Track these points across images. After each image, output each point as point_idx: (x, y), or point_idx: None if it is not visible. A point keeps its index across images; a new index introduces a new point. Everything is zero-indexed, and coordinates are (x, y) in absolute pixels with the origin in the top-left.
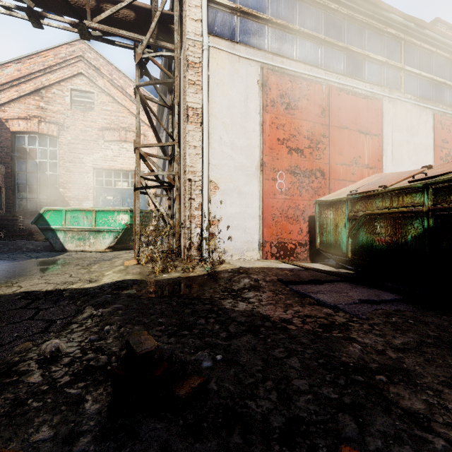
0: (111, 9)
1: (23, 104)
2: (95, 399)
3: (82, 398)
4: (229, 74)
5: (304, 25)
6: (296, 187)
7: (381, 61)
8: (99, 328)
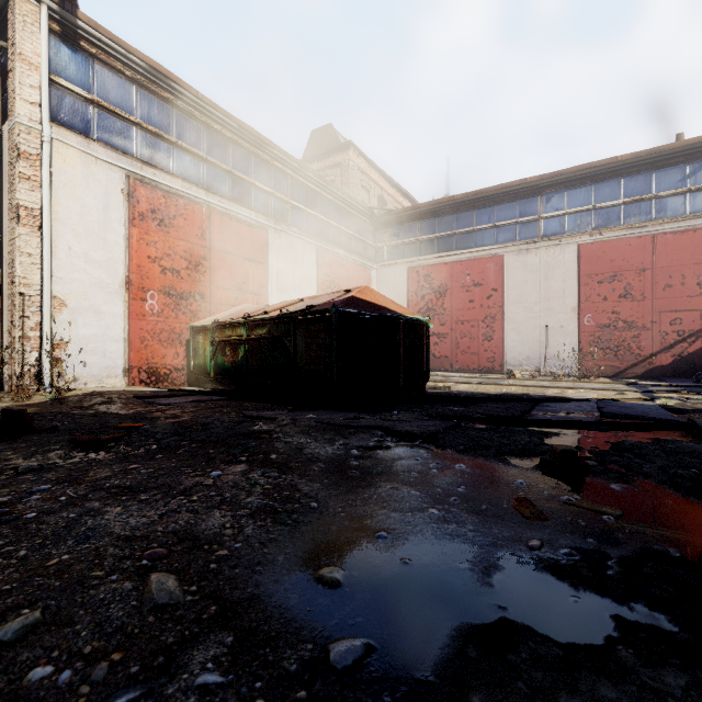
0: None
1: None
2: None
3: None
4: (83, 176)
5: (183, 138)
6: (171, 309)
7: (268, 192)
8: None
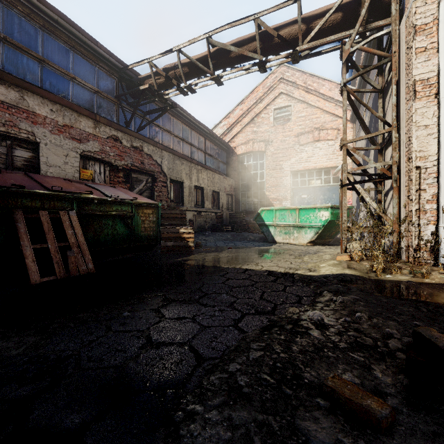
0: (320, 23)
1: (244, 133)
2: (382, 371)
3: (369, 366)
4: None
5: None
6: None
7: None
8: (347, 312)
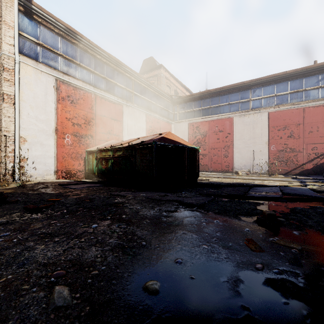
0: None
1: None
2: None
3: None
4: (35, 79)
5: (83, 62)
6: (77, 143)
7: (123, 87)
8: None
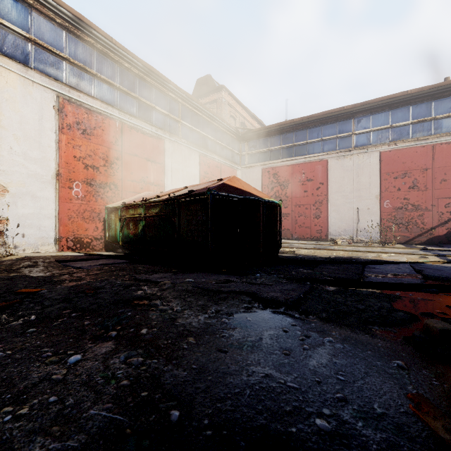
0: None
1: None
2: None
3: None
4: (22, 94)
5: (102, 72)
6: (92, 195)
7: (165, 113)
8: None
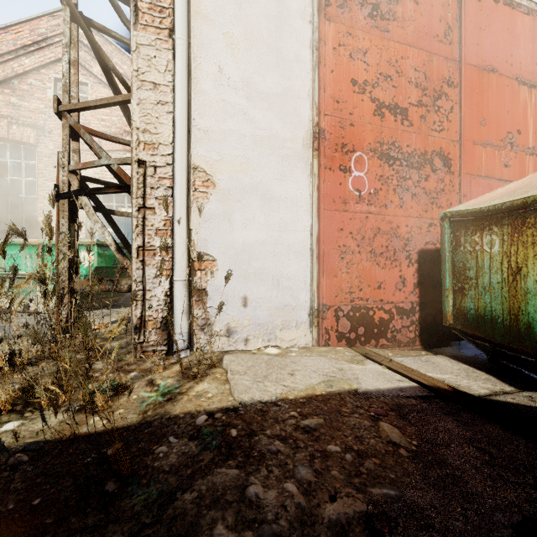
0: None
1: None
2: None
3: None
4: None
5: None
6: (392, 188)
7: None
8: None
